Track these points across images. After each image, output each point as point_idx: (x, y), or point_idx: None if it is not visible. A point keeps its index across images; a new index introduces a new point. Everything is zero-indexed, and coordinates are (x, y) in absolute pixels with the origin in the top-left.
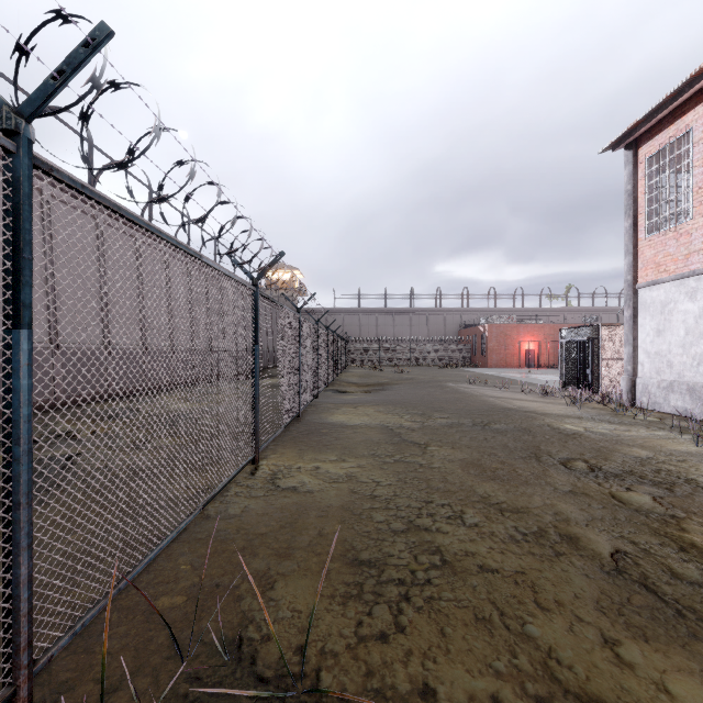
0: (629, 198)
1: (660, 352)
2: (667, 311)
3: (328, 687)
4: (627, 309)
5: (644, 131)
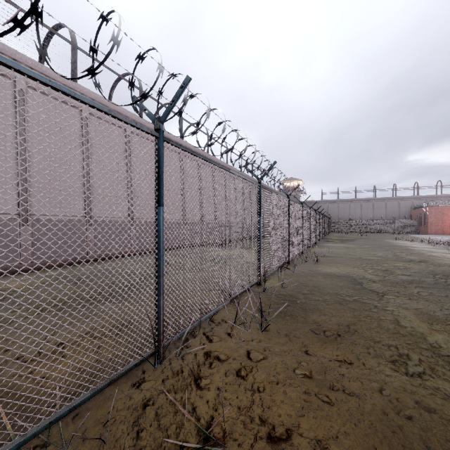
0: None
1: None
2: None
3: (331, 255)
4: None
5: None
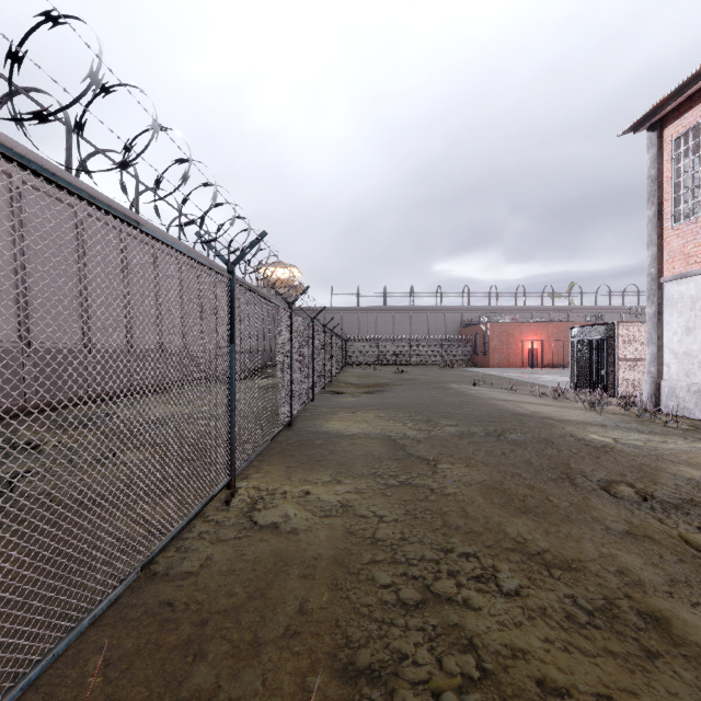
0: (653, 183)
1: (690, 352)
2: (698, 307)
3: None
4: (651, 305)
5: (670, 109)
